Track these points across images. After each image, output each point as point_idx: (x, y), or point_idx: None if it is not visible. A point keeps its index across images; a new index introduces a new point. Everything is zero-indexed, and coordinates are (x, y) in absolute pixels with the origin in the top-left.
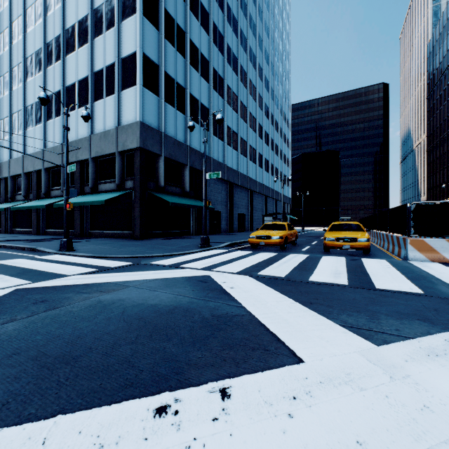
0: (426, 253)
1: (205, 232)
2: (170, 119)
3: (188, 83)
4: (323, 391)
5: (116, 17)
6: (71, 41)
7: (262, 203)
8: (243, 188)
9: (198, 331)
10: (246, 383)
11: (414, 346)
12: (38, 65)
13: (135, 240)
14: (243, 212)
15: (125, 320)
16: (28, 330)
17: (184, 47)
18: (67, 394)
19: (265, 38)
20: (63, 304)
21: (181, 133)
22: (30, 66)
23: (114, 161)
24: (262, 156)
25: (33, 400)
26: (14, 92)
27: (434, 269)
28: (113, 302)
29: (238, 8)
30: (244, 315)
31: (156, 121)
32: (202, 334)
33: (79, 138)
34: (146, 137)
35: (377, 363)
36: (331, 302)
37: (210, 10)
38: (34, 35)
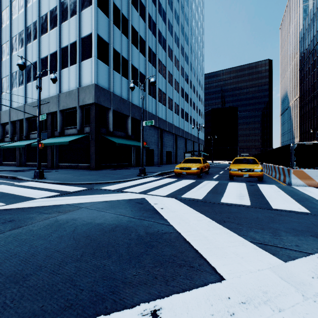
0: (304, 180)
1: (142, 165)
2: (117, 82)
3: (130, 56)
4: (245, 313)
5: (78, 8)
6: (44, 25)
7: (183, 143)
8: (170, 133)
9: (134, 248)
10: (175, 304)
11: (315, 262)
12: (21, 43)
13: (91, 170)
14: (170, 150)
15: (75, 238)
16: None
17: (127, 30)
18: None
19: (185, 26)
20: (26, 224)
21: (125, 93)
22: (15, 43)
23: (76, 112)
24: (183, 110)
25: None
26: (3, 63)
27: (312, 192)
28: (67, 221)
29: (166, 4)
30: (172, 232)
31: (106, 83)
32: (137, 251)
33: (50, 96)
34: (100, 95)
35: (288, 280)
36: (240, 221)
37: (146, 5)
38: (18, 21)
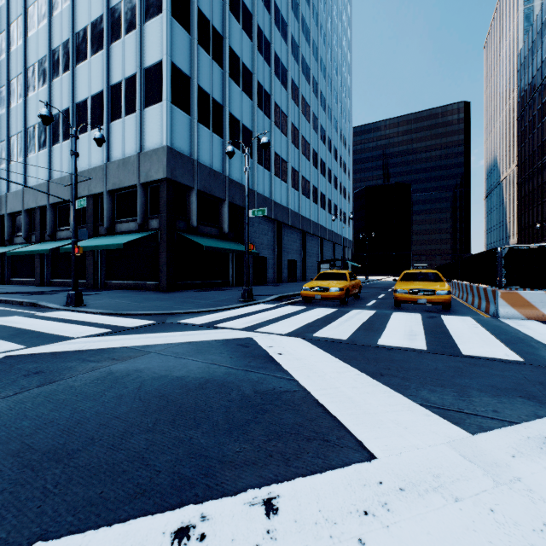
0: (521, 309)
1: (247, 283)
2: (205, 144)
3: (226, 99)
4: (404, 503)
5: (138, 18)
6: (82, 47)
7: (318, 246)
8: (294, 228)
9: (236, 414)
10: (299, 490)
11: (521, 434)
12: (42, 77)
13: (161, 292)
14: (294, 258)
15: (142, 399)
16: (12, 413)
17: (222, 55)
18: (54, 508)
19: (321, 45)
20: (63, 377)
21: (218, 161)
22: (32, 78)
23: (136, 194)
24: (318, 189)
25: (5, 517)
26: (12, 111)
27: (532, 329)
28: (127, 373)
29: (288, 9)
30: (296, 391)
31: (187, 145)
32: (241, 419)
33: (92, 167)
34: (175, 166)
35: (473, 460)
36: (407, 373)
37: (253, 11)
38: (37, 40)
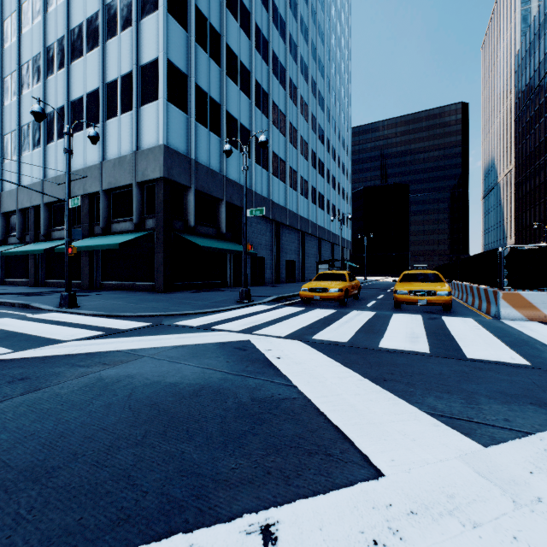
0: (523, 310)
1: (245, 283)
2: (202, 143)
3: (224, 98)
4: (417, 530)
5: (134, 15)
6: (77, 44)
7: (316, 247)
8: (293, 229)
9: (231, 424)
10: (301, 515)
11: (537, 446)
12: (37, 74)
13: (158, 293)
14: (292, 259)
15: (132, 408)
16: None
17: (220, 53)
18: (25, 539)
19: (319, 45)
20: (49, 384)
21: (215, 160)
22: (26, 75)
23: (132, 194)
24: (316, 189)
25: None
26: (6, 108)
27: (536, 330)
28: (118, 379)
29: (287, 8)
30: (296, 398)
31: (184, 144)
32: (237, 430)
33: (88, 166)
34: (172, 165)
35: (489, 477)
36: (411, 378)
37: (251, 9)
38: (31, 37)
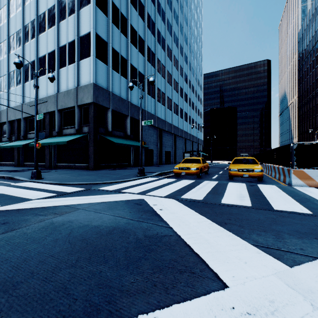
0: (305, 180)
1: (141, 165)
2: (116, 82)
3: (129, 56)
4: None
5: (76, 6)
6: (42, 23)
7: (183, 143)
8: (169, 133)
9: (132, 252)
10: (176, 315)
11: None
12: (19, 42)
13: (90, 170)
14: (169, 150)
15: (70, 242)
16: None
17: (126, 30)
18: None
19: (185, 26)
20: (20, 226)
21: (124, 92)
22: (12, 42)
23: (74, 112)
24: (183, 110)
25: None
26: (0, 62)
27: (313, 192)
28: (63, 223)
29: (166, 4)
30: (171, 235)
31: (105, 83)
32: (135, 256)
33: (48, 95)
34: (98, 95)
35: (295, 288)
36: (241, 222)
37: (145, 4)
38: (15, 19)
